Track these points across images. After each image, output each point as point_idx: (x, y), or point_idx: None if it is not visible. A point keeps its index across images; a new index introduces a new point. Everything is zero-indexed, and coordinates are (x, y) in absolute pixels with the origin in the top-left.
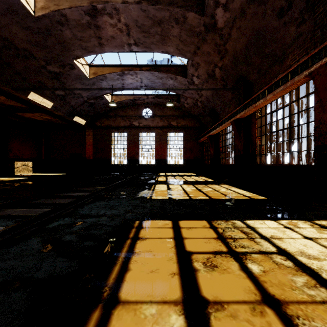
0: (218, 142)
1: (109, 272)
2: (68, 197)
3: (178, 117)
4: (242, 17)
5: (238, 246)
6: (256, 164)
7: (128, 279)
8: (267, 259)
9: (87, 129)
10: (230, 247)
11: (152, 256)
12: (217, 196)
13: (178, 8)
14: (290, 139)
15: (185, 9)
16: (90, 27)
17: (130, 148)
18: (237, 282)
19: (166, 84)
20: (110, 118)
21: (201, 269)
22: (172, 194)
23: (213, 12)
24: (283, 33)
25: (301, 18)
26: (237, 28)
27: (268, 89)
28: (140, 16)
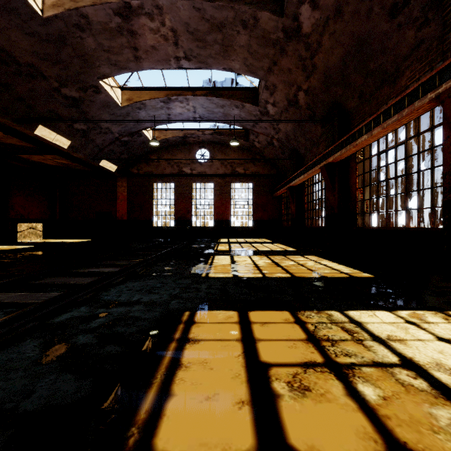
0: (303, 196)
1: (140, 400)
2: (88, 275)
3: (245, 161)
4: (337, 17)
5: (339, 353)
6: (356, 227)
7: (169, 412)
8: (387, 377)
9: (119, 177)
10: (328, 355)
11: (208, 371)
12: (303, 274)
13: (246, 5)
14: (406, 192)
15: (256, 8)
16: (122, 34)
17: (179, 205)
18: (343, 419)
19: (229, 115)
20: (151, 163)
21: (285, 393)
22: (239, 271)
23: (297, 11)
24: (397, 41)
25: (423, 18)
26: (331, 33)
27: (375, 120)
28: (192, 17)
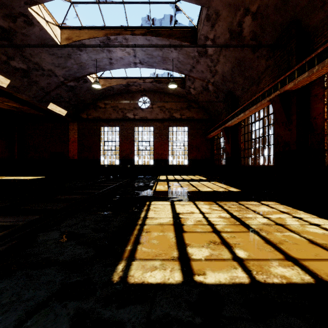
0: (238, 135)
1: None
2: None
3: (181, 107)
4: None
5: None
6: (327, 167)
7: None
8: None
9: (71, 122)
10: None
11: None
12: (327, 265)
13: None
14: None
15: None
16: None
17: (123, 146)
18: None
19: (167, 59)
20: (99, 109)
21: None
22: (190, 249)
23: None
24: None
25: None
26: None
27: None
28: None
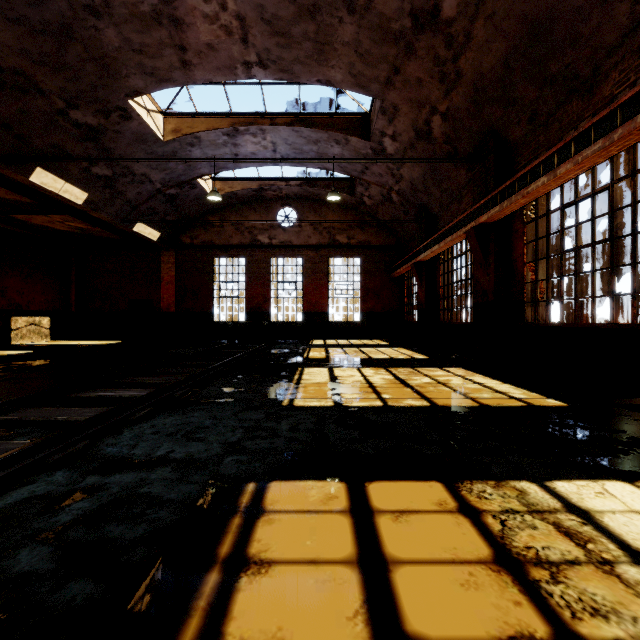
0: (436, 276)
1: None
2: (95, 403)
3: (350, 225)
4: None
5: (579, 607)
6: (524, 323)
7: None
8: None
9: (164, 249)
10: (555, 613)
11: None
12: (449, 400)
13: None
14: (612, 266)
15: None
16: (161, 23)
17: (252, 290)
18: None
19: (326, 155)
20: (211, 228)
21: None
22: (343, 394)
23: None
24: (598, 22)
25: None
26: (488, 17)
27: (560, 152)
28: None
